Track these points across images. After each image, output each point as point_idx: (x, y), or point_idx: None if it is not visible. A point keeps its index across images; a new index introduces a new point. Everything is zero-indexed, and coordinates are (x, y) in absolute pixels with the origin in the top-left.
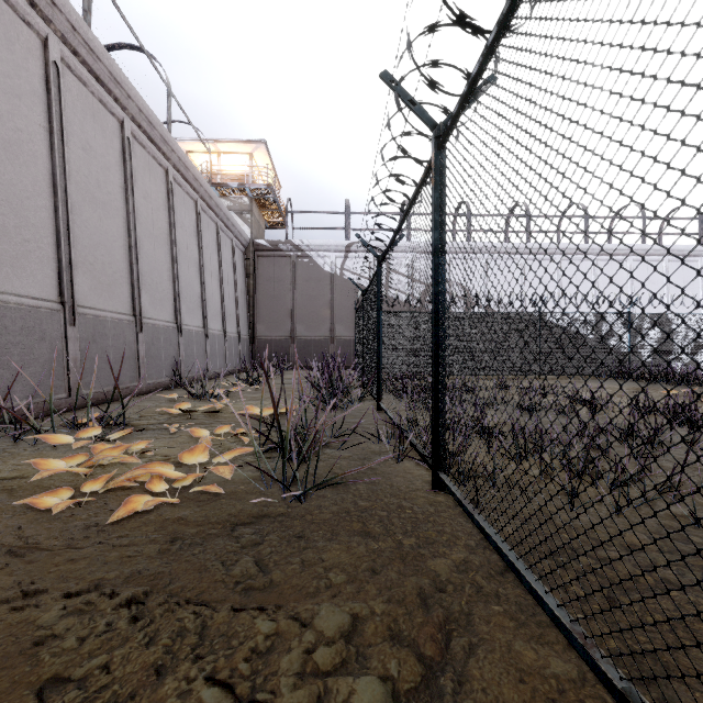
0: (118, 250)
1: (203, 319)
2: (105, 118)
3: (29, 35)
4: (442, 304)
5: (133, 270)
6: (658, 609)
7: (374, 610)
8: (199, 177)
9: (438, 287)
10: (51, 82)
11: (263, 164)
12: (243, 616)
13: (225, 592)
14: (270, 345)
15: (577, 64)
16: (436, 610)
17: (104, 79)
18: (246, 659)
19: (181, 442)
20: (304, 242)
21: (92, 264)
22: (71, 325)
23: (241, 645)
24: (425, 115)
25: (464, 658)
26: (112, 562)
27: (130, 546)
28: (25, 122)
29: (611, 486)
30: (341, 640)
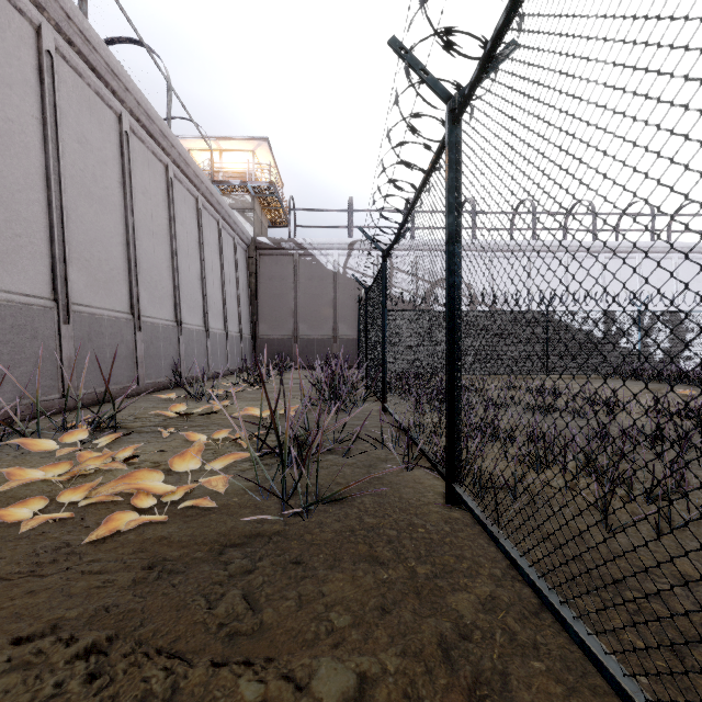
0: (115, 247)
1: (204, 317)
2: (102, 110)
3: (21, 23)
4: (457, 297)
5: (131, 267)
6: None
7: (385, 666)
8: (200, 173)
9: (453, 277)
10: (44, 72)
11: (265, 161)
12: (224, 675)
13: (205, 638)
14: (273, 344)
15: None
16: (463, 667)
17: (101, 71)
18: None
19: (174, 446)
20: (307, 240)
21: (88, 260)
22: (66, 323)
23: None
24: (438, 86)
25: None
26: (77, 595)
27: (101, 573)
28: (17, 112)
29: (647, 500)
30: None
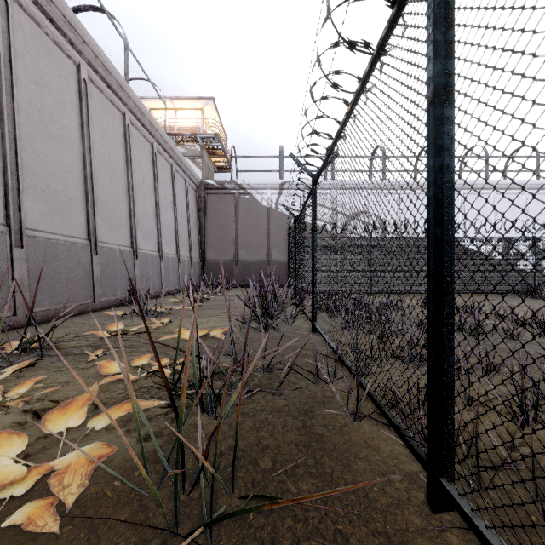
0: (72, 180)
1: (158, 244)
2: (61, 59)
3: None
4: (452, 185)
5: (88, 199)
6: None
7: None
8: (154, 123)
9: (441, 157)
10: None
11: (211, 118)
12: None
13: None
14: (217, 267)
15: None
16: None
17: (58, 22)
18: None
19: (91, 375)
20: (245, 181)
21: (44, 190)
22: (19, 247)
23: None
24: None
25: None
26: None
27: None
28: None
29: None
30: None
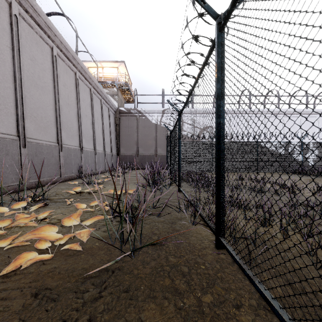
0: (49, 111)
1: (94, 145)
2: (43, 45)
3: (1, 0)
4: (222, 130)
5: (57, 121)
6: None
7: None
8: (91, 77)
9: (220, 119)
10: (13, 25)
11: (123, 72)
12: None
13: None
14: (126, 158)
15: None
16: None
17: (42, 26)
18: None
19: (71, 210)
20: (142, 109)
21: (35, 117)
22: (23, 147)
23: None
24: (211, 10)
25: None
26: None
27: (5, 299)
28: None
29: None
30: None
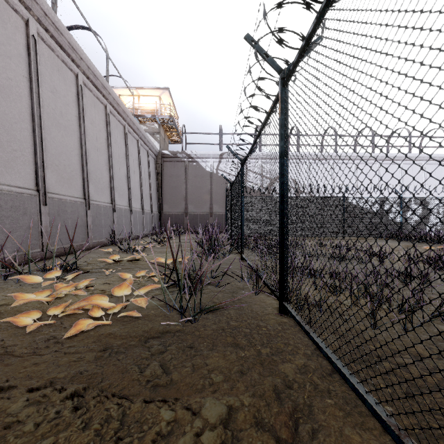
0: (74, 157)
1: (129, 201)
2: (66, 72)
3: (16, 18)
4: (286, 190)
5: (84, 170)
6: (443, 402)
7: (243, 402)
8: (126, 110)
9: (283, 178)
10: (30, 49)
11: (167, 103)
12: (151, 407)
13: (139, 388)
14: (172, 218)
15: (392, 12)
16: (287, 402)
17: (65, 47)
18: (153, 441)
19: (113, 280)
20: (193, 152)
21: (57, 165)
22: (44, 205)
23: (149, 429)
24: (274, 64)
25: (309, 440)
26: (63, 365)
27: (75, 353)
28: (14, 74)
29: (399, 311)
30: (220, 426)
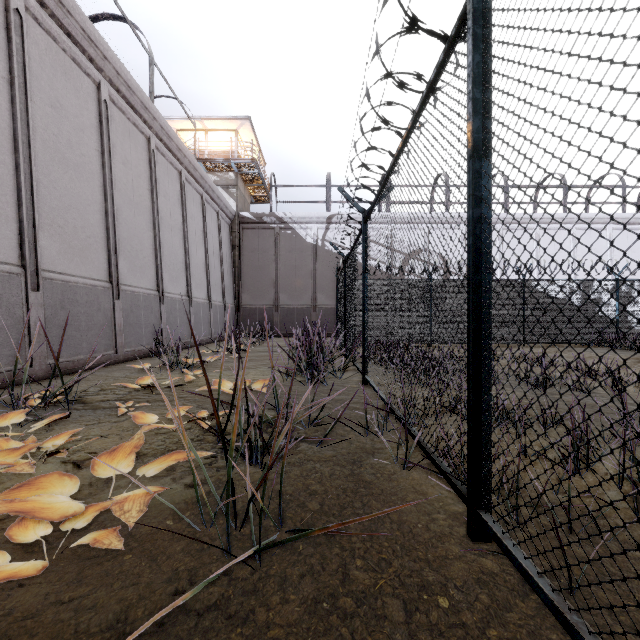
0: (92, 215)
1: (187, 287)
2: (79, 78)
3: None
4: (488, 235)
5: (109, 236)
6: None
7: None
8: (183, 148)
9: (480, 208)
10: (11, 30)
11: (248, 141)
12: None
13: None
14: (255, 313)
15: None
16: None
17: (77, 36)
18: None
19: (125, 428)
20: (287, 214)
21: (62, 227)
22: (35, 290)
23: None
24: None
25: None
26: None
27: None
28: None
29: None
30: None
